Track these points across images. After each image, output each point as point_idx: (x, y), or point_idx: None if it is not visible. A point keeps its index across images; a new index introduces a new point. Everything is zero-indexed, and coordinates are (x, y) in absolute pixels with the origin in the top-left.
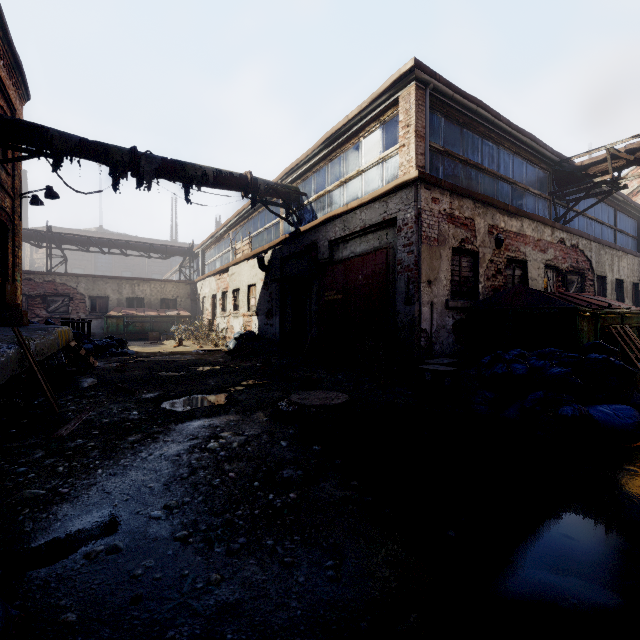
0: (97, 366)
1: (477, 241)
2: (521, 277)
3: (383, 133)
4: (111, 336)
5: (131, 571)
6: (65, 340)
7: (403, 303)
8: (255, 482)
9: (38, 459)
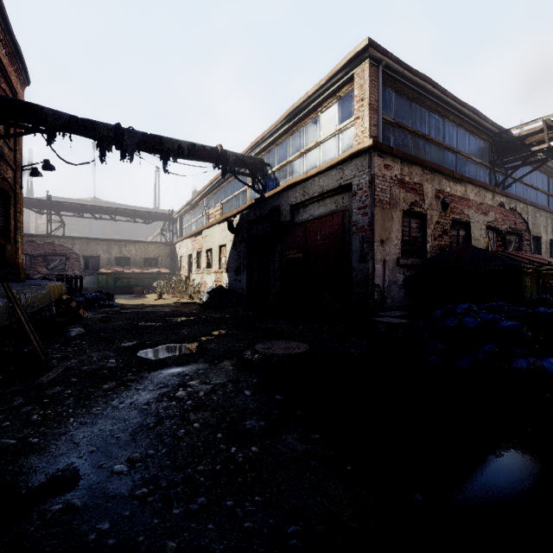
0: (86, 317)
1: (425, 204)
2: (465, 237)
3: (339, 107)
4: (100, 290)
5: (85, 536)
6: (58, 294)
7: (358, 261)
8: (218, 434)
9: (16, 407)
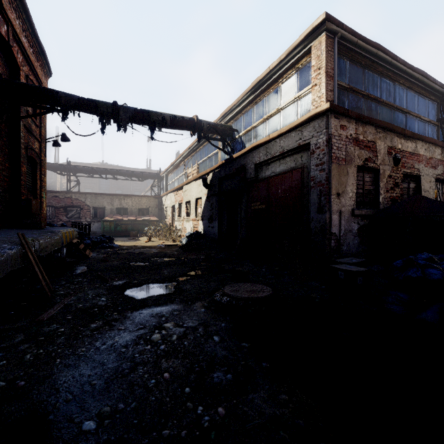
0: (90, 256)
1: (378, 160)
2: (415, 189)
3: (298, 77)
4: (103, 234)
5: None
6: (69, 238)
7: (316, 212)
8: (186, 387)
9: (16, 344)
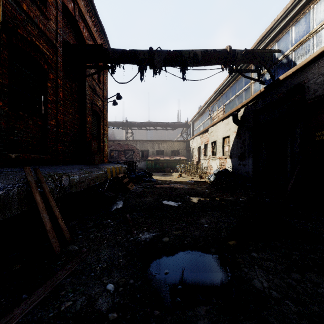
0: (131, 189)
1: None
2: None
3: None
4: (145, 170)
5: None
6: (115, 173)
7: None
8: None
9: None
